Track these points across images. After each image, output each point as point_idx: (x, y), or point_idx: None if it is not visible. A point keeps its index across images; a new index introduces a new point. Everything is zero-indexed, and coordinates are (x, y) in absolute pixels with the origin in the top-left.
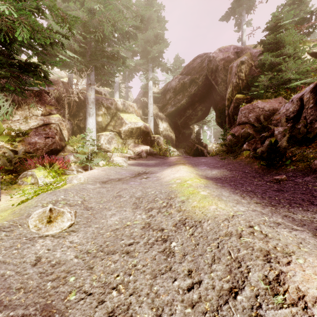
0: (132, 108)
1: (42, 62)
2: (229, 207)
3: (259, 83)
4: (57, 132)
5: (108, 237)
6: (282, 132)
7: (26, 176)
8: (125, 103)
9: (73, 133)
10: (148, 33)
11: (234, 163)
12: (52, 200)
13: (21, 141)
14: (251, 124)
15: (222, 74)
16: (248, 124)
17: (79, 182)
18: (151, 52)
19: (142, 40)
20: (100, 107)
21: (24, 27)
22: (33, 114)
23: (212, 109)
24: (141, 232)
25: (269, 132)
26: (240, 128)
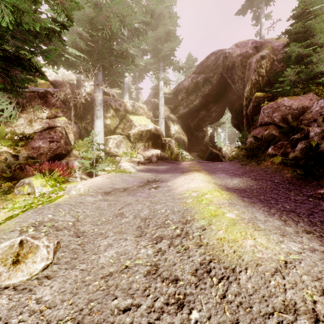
0: (141, 109)
1: (31, 52)
2: (273, 244)
3: (285, 78)
4: (63, 136)
5: (95, 290)
6: (319, 133)
7: (23, 184)
8: (135, 104)
9: (80, 137)
10: (159, 30)
11: (257, 170)
12: (35, 221)
13: (24, 146)
14: (276, 124)
15: (239, 71)
16: (273, 124)
17: (78, 193)
18: (162, 50)
19: (152, 38)
20: (109, 109)
21: (6, 8)
22: (38, 117)
23: (227, 110)
24: (144, 283)
25: (302, 133)
26: (262, 129)
